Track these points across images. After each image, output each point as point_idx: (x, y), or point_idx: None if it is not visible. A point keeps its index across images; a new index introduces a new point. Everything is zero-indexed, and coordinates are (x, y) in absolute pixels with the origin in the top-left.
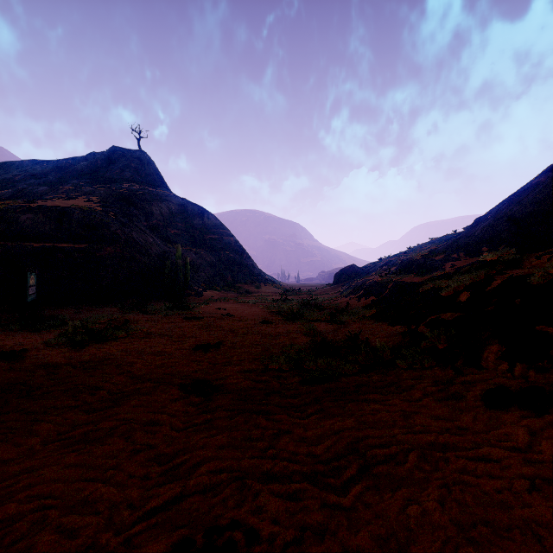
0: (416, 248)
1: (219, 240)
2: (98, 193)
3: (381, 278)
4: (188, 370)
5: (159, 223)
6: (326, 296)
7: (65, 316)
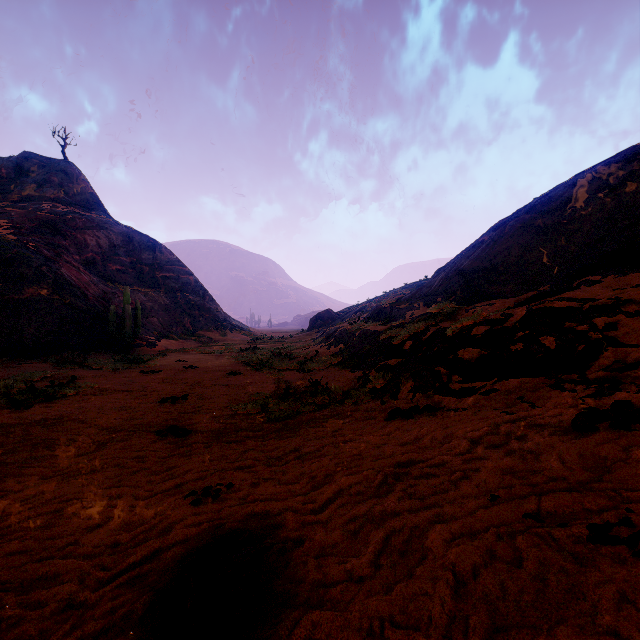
0: (391, 293)
1: (174, 279)
2: (8, 216)
3: (351, 326)
4: (159, 420)
5: (96, 256)
6: (299, 344)
7: None
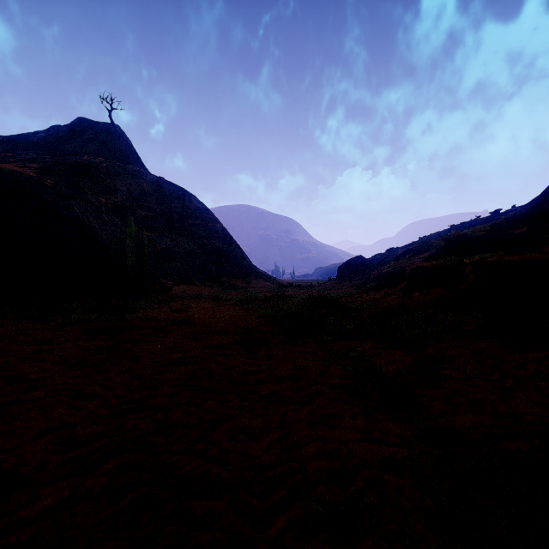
0: (434, 236)
1: (202, 227)
2: (43, 161)
3: (437, 261)
4: None
5: (125, 202)
6: (336, 292)
7: None
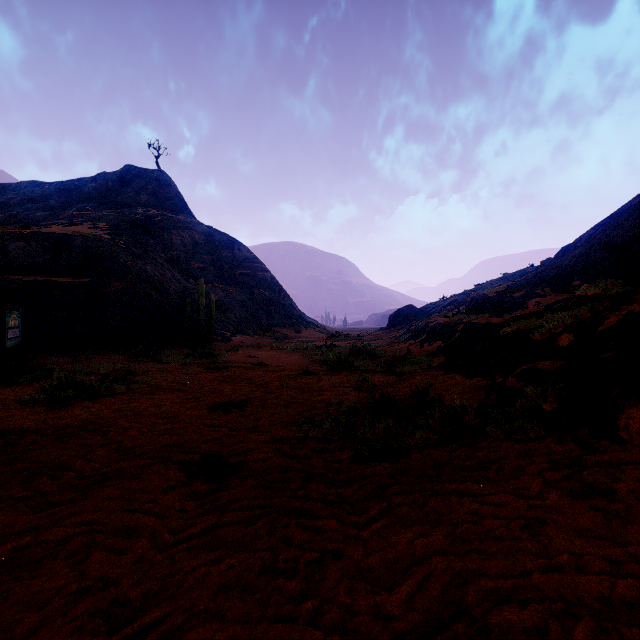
0: (486, 285)
1: (251, 276)
2: (107, 219)
3: (448, 319)
4: (199, 439)
5: (180, 255)
6: (379, 342)
7: (54, 366)
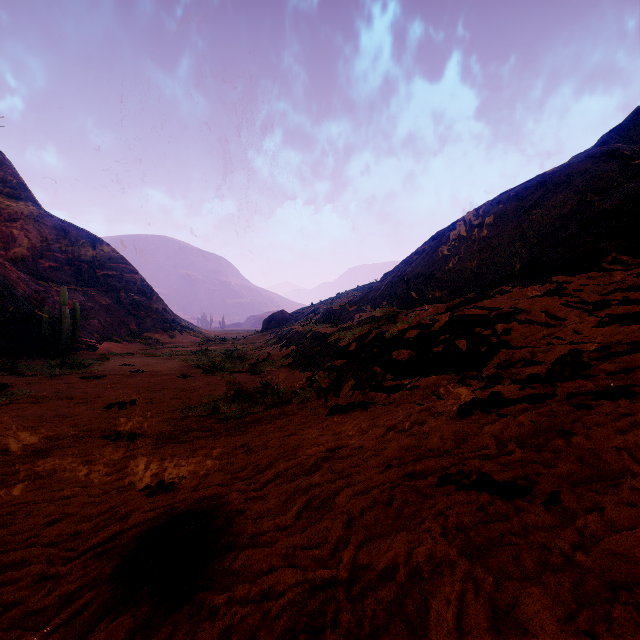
0: (343, 295)
1: (118, 278)
2: None
3: (302, 328)
4: (107, 425)
5: (25, 252)
6: (252, 346)
7: None
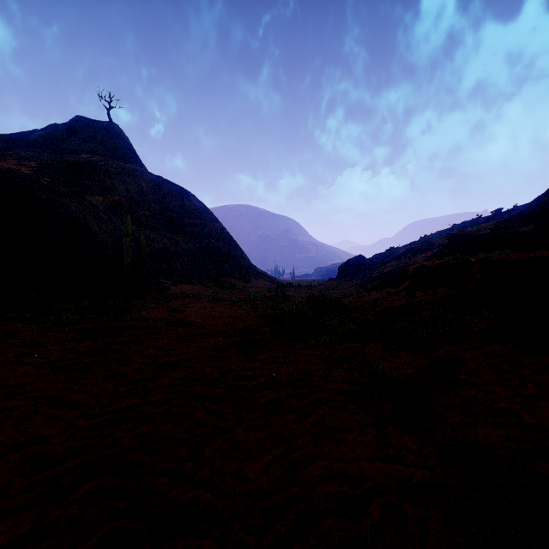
0: (435, 235)
1: (201, 226)
2: (39, 159)
3: (442, 259)
4: None
5: (123, 201)
6: (337, 291)
7: None
